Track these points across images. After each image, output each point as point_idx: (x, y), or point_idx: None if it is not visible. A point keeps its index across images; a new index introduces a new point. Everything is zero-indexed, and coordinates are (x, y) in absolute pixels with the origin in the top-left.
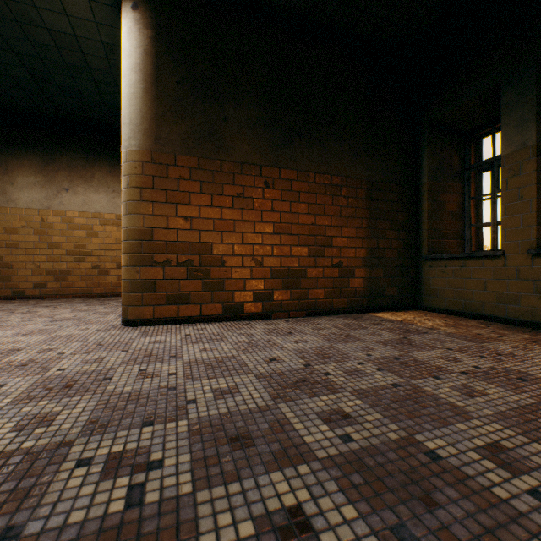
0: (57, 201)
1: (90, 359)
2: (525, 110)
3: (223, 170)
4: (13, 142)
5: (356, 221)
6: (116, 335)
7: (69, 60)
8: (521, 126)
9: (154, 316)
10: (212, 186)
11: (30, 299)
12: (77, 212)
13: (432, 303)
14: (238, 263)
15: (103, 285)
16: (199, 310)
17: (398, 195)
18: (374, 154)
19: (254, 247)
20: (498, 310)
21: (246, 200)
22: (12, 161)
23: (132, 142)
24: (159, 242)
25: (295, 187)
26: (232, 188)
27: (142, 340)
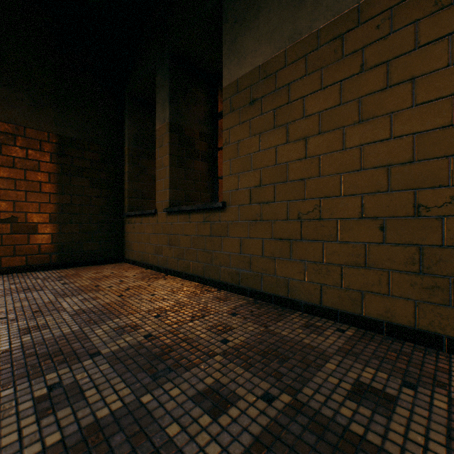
0: None
1: None
2: (165, 92)
3: None
4: None
5: (40, 175)
6: None
7: None
8: (164, 105)
9: None
10: None
11: None
12: None
13: (130, 256)
14: None
15: None
16: None
17: (101, 155)
18: (67, 110)
19: None
20: (155, 260)
21: None
22: None
23: None
24: None
25: None
26: None
27: None
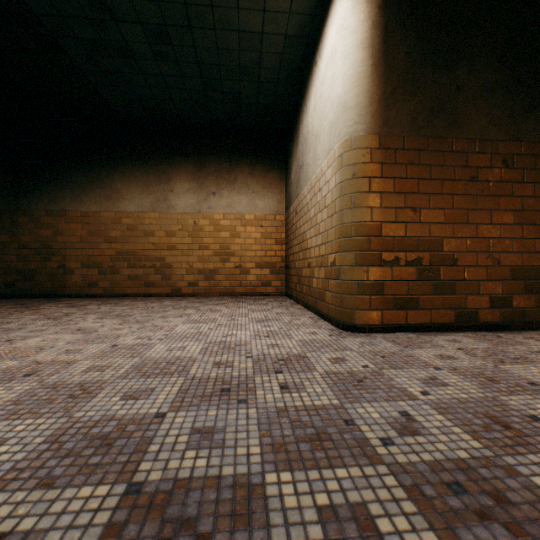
0: (206, 205)
1: (421, 378)
2: None
3: (454, 150)
4: (172, 153)
5: None
6: (366, 343)
7: (244, 62)
8: None
9: (381, 322)
10: (442, 170)
11: (185, 297)
12: (222, 214)
13: None
14: (472, 261)
15: (244, 284)
16: (429, 317)
17: None
18: None
19: (489, 241)
20: None
21: (480, 185)
22: (171, 171)
23: (358, 127)
24: (386, 237)
25: (539, 164)
26: (465, 170)
27: (417, 353)
